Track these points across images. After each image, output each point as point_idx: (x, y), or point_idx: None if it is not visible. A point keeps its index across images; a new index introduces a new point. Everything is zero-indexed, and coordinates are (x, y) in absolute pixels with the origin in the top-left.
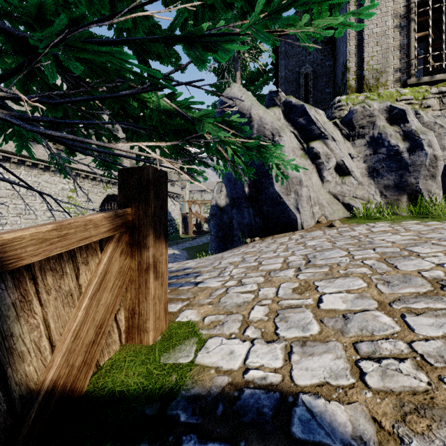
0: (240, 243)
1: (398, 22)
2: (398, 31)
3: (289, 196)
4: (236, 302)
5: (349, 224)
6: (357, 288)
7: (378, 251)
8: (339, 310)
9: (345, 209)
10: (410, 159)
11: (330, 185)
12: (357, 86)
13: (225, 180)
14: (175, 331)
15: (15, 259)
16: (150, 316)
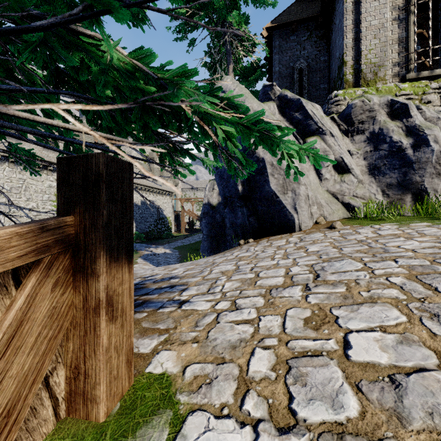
0: (233, 243)
1: (396, 15)
2: (396, 24)
3: (286, 195)
4: (230, 340)
5: (351, 226)
6: (394, 324)
7: (402, 263)
8: (380, 366)
9: (345, 209)
10: (415, 156)
11: (329, 183)
12: (354, 80)
13: (217, 177)
14: (142, 393)
15: None
16: (101, 379)
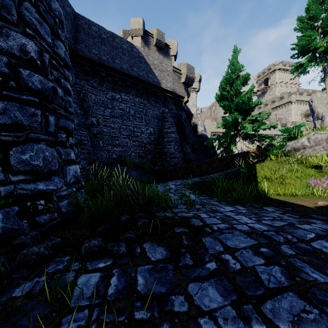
0: None
1: None
2: None
3: None
4: None
5: None
6: None
7: None
8: None
9: None
10: None
11: None
12: None
13: None
14: None
15: (250, 151)
16: None
